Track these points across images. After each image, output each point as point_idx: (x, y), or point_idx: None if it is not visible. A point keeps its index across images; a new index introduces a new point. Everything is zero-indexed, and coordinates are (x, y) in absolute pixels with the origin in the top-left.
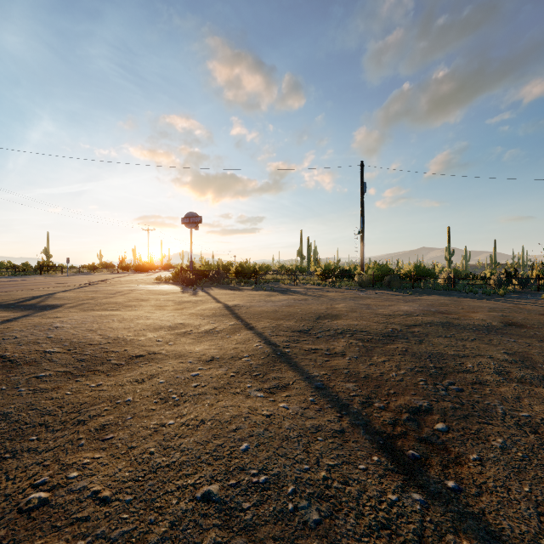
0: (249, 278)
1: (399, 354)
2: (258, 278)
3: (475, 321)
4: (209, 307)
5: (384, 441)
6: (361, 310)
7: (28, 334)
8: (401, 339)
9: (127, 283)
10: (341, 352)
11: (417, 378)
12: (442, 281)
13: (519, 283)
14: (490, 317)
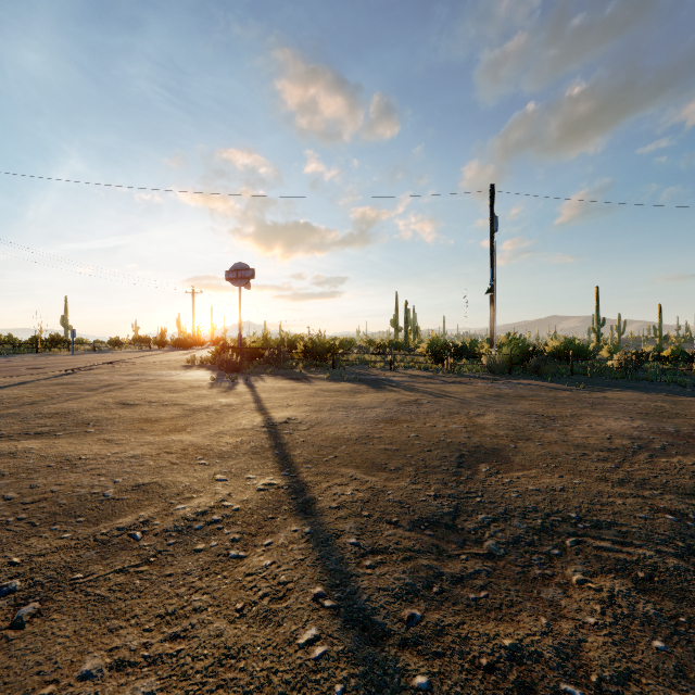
0: (323, 359)
1: None
2: (337, 359)
3: None
4: (235, 425)
5: None
6: (538, 434)
7: None
8: None
9: (142, 367)
10: (618, 678)
11: None
12: (615, 365)
13: None
14: None
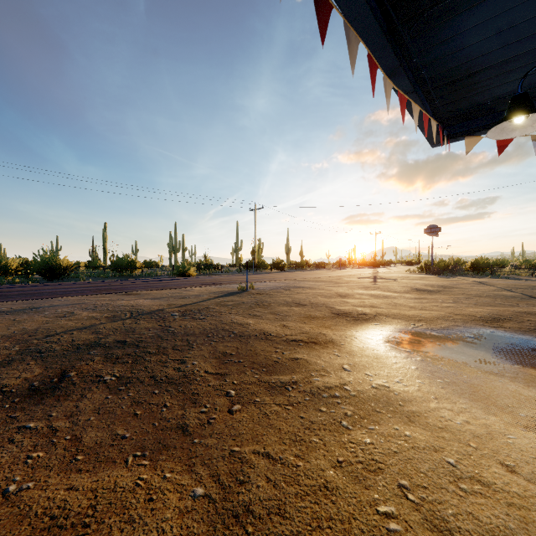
0: (484, 271)
1: None
2: (493, 271)
3: None
4: (467, 281)
5: (532, 297)
6: None
7: (414, 282)
8: None
9: (391, 273)
10: (535, 292)
11: None
12: None
13: None
14: None
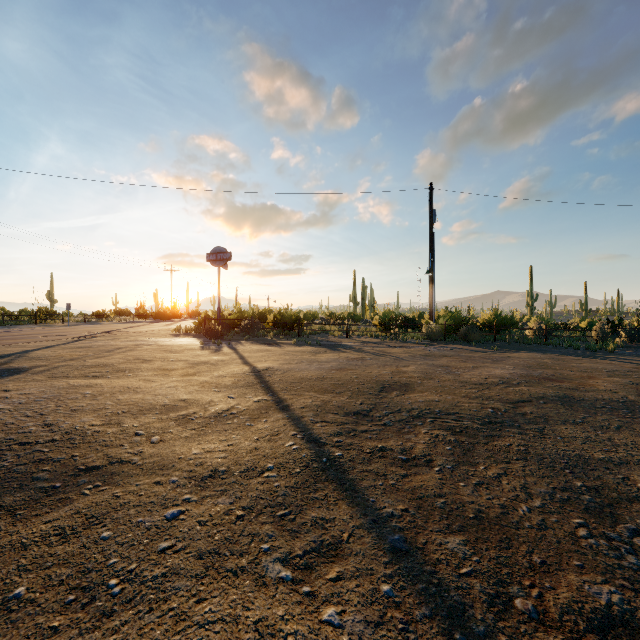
0: (290, 329)
1: (516, 459)
2: (302, 329)
3: (603, 394)
4: (231, 371)
5: None
6: (440, 376)
7: None
8: (511, 428)
9: (137, 335)
10: (424, 455)
11: (570, 520)
12: (531, 333)
13: (628, 335)
14: (618, 386)
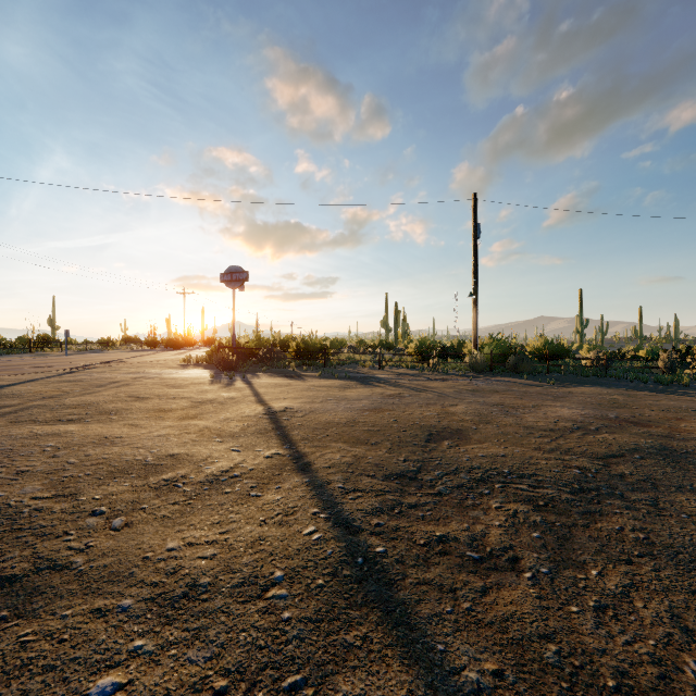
0: (315, 359)
1: (639, 556)
2: (328, 359)
3: None
4: (240, 413)
5: None
6: (498, 419)
7: None
8: (612, 499)
9: (141, 366)
10: (503, 548)
11: None
12: (588, 363)
13: None
14: None
